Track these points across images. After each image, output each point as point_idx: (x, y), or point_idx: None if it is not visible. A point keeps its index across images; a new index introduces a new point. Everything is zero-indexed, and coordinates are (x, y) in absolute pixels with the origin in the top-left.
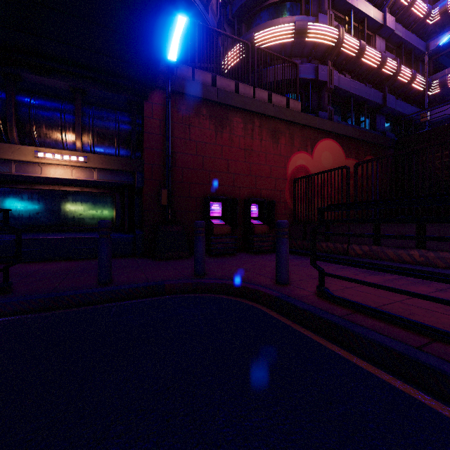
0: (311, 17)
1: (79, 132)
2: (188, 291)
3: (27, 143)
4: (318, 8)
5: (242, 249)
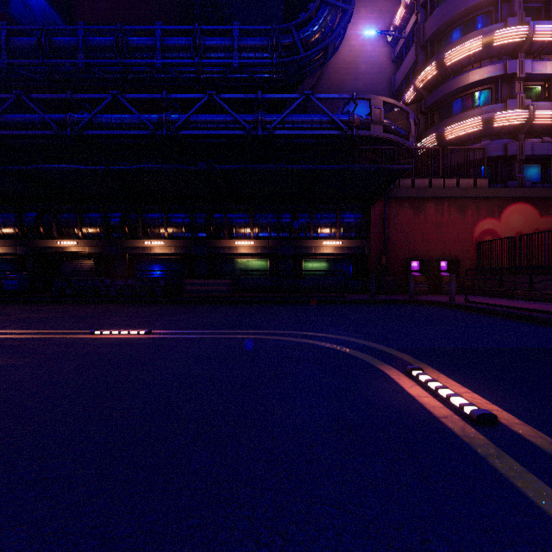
0: (500, 104)
1: (338, 229)
2: (407, 303)
3: (314, 236)
4: (509, 90)
5: (434, 293)
